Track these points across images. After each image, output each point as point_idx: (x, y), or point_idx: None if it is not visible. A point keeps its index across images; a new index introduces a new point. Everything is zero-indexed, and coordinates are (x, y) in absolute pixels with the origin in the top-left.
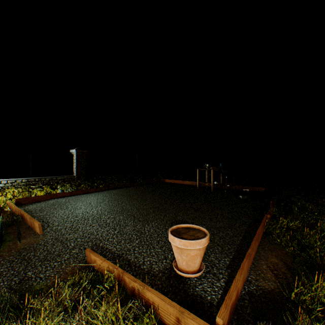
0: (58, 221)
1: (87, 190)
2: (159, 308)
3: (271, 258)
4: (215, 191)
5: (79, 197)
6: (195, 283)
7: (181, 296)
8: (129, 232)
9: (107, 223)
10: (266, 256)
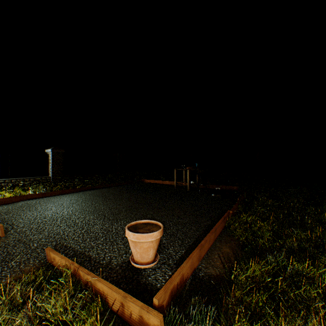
0: (24, 222)
1: (61, 191)
2: (108, 296)
3: (224, 249)
4: (191, 190)
5: (52, 198)
6: (149, 273)
7: (132, 286)
8: (97, 230)
9: (76, 223)
10: (221, 247)
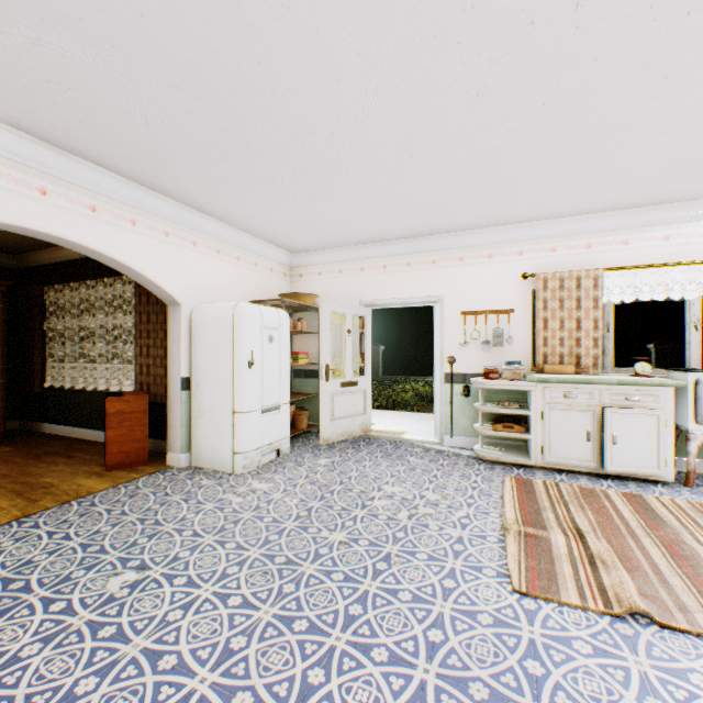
0: None
1: None
2: None
3: None
4: None
5: None
6: None
7: None
8: None
9: None
10: None
